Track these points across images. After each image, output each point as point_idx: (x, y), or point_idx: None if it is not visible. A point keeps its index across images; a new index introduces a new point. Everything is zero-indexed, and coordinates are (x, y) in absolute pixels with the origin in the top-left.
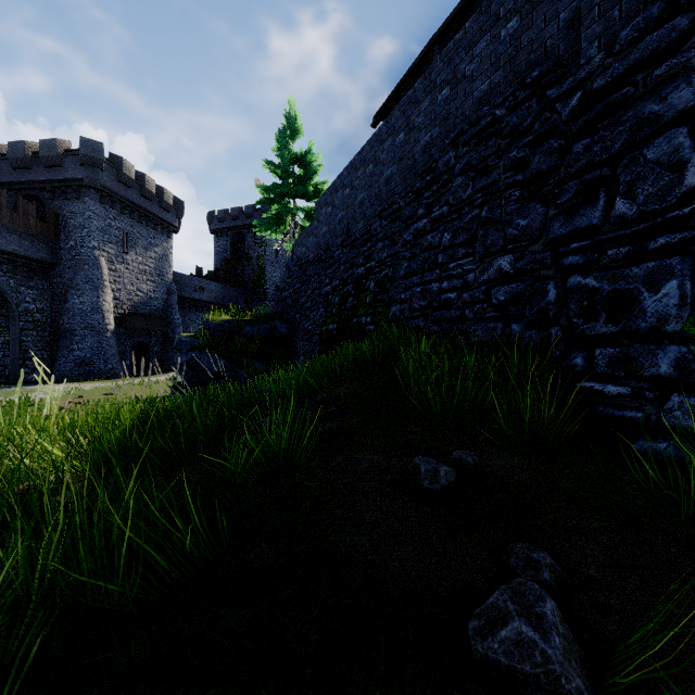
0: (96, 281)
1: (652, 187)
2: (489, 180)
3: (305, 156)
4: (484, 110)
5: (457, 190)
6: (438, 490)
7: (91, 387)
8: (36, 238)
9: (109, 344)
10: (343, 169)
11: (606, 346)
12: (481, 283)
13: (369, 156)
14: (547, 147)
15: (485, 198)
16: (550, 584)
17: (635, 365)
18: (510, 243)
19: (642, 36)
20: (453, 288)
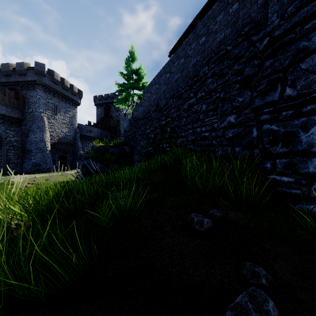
0: (42, 127)
1: (304, 82)
2: (224, 80)
3: (138, 70)
4: (222, 47)
5: (209, 85)
6: (203, 231)
7: (39, 176)
8: (14, 107)
9: (48, 156)
10: (155, 76)
11: (282, 158)
12: (220, 128)
13: (167, 70)
14: (252, 63)
15: (222, 88)
16: (265, 286)
17: (296, 167)
18: (234, 109)
19: (298, 10)
20: (207, 130)
